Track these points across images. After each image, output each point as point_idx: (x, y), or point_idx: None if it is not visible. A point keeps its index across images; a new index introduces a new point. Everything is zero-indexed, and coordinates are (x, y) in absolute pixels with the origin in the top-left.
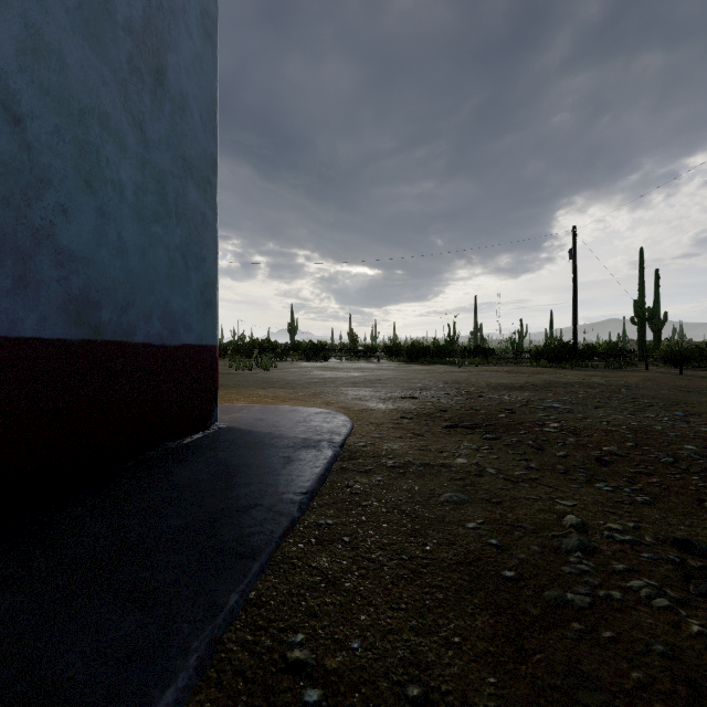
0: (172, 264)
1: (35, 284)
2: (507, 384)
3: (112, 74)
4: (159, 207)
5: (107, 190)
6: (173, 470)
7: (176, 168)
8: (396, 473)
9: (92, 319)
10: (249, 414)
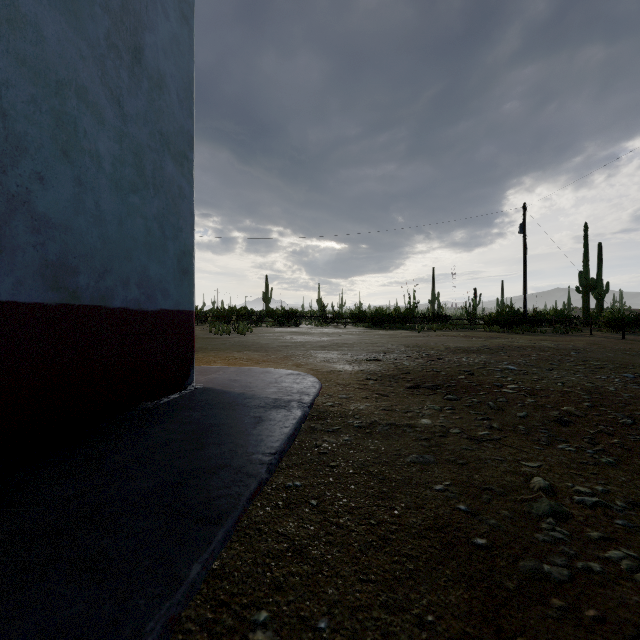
0: (150, 233)
1: (11, 249)
2: (464, 348)
3: (89, 49)
4: (137, 178)
5: (85, 160)
6: (148, 429)
7: (153, 142)
8: (362, 433)
9: (69, 284)
10: (224, 375)
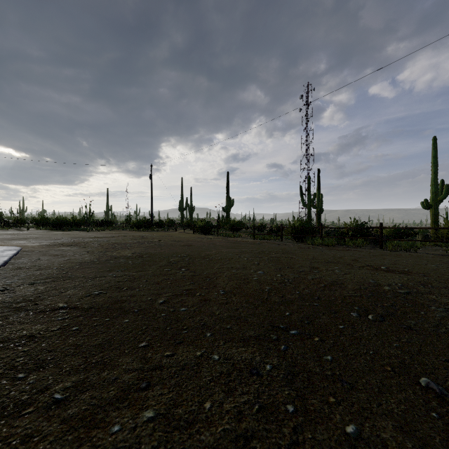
0: None
1: None
2: (99, 237)
3: None
4: None
5: None
6: None
7: None
8: (40, 252)
9: None
10: None
